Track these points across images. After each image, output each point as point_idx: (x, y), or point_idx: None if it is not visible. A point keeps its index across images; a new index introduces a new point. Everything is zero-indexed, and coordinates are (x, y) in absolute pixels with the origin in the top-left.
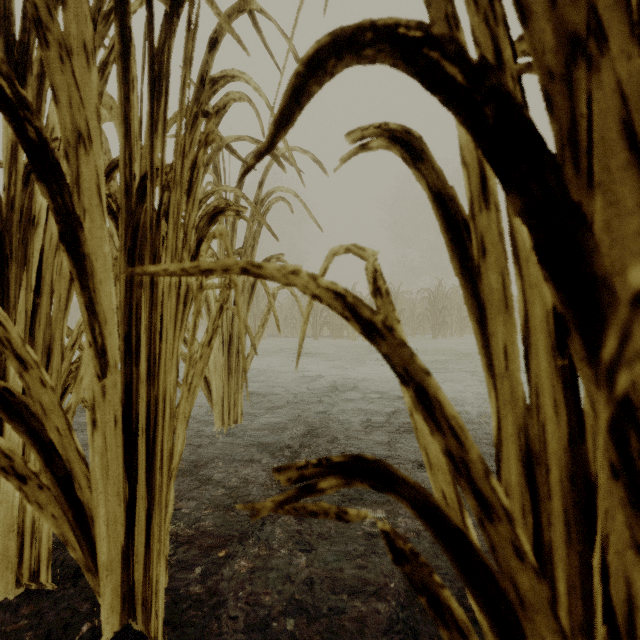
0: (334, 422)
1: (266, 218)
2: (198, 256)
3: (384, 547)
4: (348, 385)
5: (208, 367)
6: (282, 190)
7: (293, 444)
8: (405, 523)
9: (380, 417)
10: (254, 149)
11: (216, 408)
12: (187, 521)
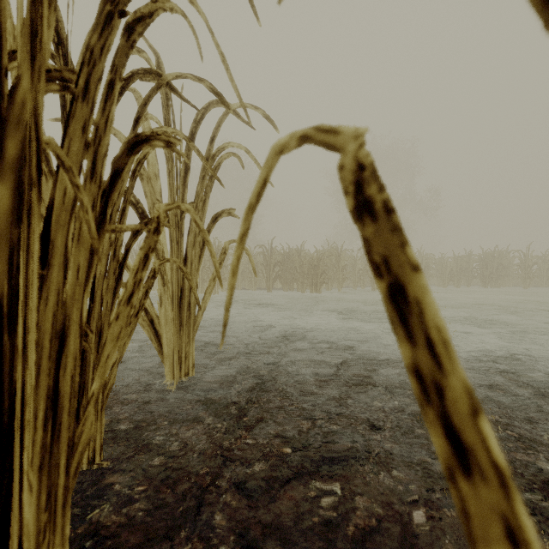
0: (284, 374)
1: (226, 186)
2: (113, 192)
3: (342, 542)
4: (298, 334)
5: (159, 320)
6: (233, 146)
7: (243, 399)
8: (364, 504)
9: (329, 368)
10: (205, 105)
11: (167, 361)
12: (115, 503)
